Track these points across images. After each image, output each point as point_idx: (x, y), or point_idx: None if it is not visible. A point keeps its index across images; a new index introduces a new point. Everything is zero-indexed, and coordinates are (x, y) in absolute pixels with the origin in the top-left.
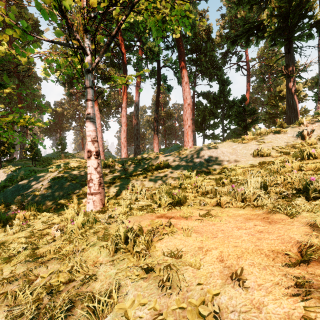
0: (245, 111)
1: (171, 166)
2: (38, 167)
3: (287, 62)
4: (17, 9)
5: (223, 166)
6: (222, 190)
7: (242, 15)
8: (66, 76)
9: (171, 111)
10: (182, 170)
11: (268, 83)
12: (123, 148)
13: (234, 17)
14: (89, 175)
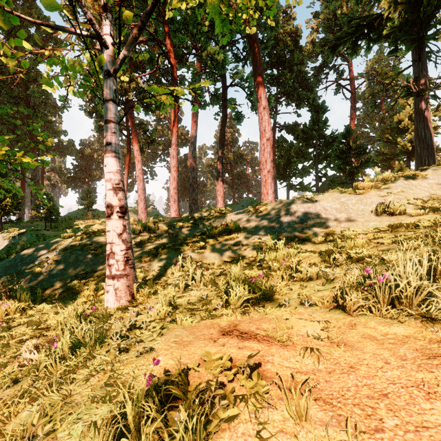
0: (350, 149)
1: (243, 230)
2: (51, 230)
3: (416, 75)
4: (26, 10)
5: (327, 230)
6: (337, 275)
7: (344, 12)
8: (94, 103)
9: (241, 152)
10: (260, 237)
11: (379, 111)
12: (173, 203)
13: (333, 15)
14: (109, 245)
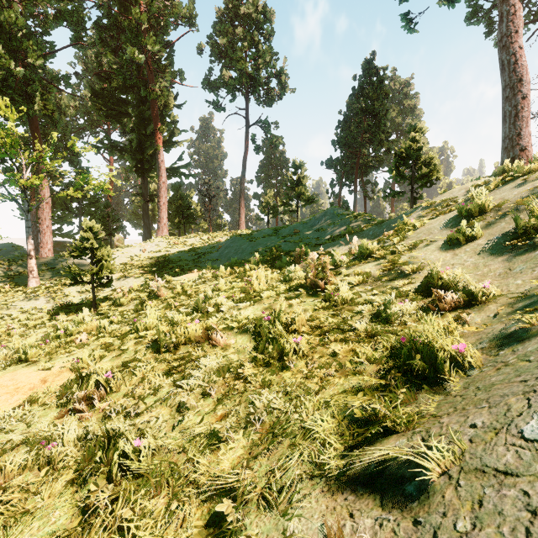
0: (109, 217)
1: (58, 266)
2: None
3: (143, 190)
4: None
5: None
6: None
7: None
8: None
9: None
10: None
11: None
12: None
13: None
14: (32, 268)
